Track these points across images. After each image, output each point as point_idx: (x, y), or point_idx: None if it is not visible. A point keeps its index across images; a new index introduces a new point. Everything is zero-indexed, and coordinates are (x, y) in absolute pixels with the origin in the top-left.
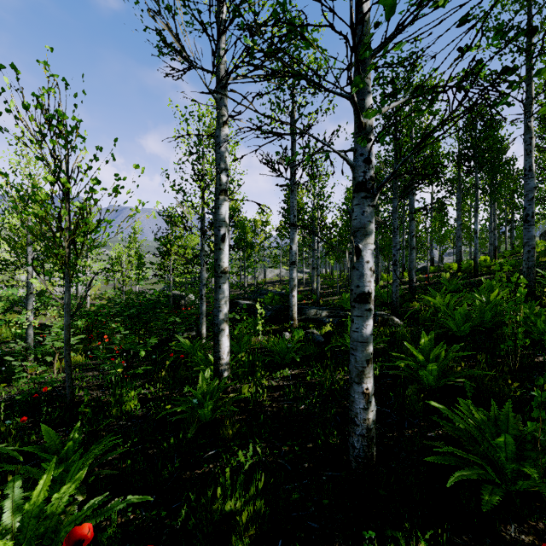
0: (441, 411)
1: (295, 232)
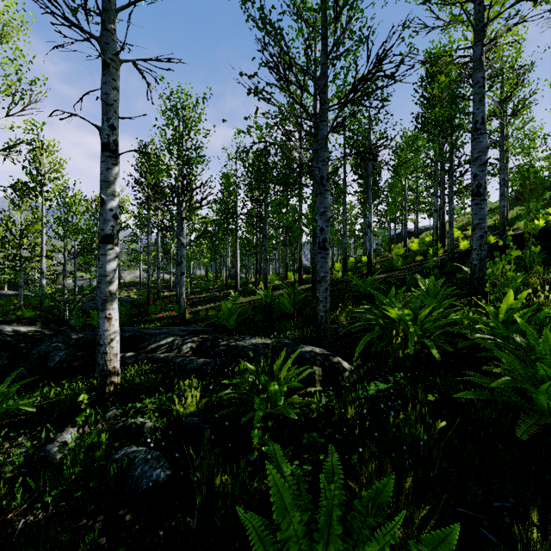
0: None
1: (114, 166)
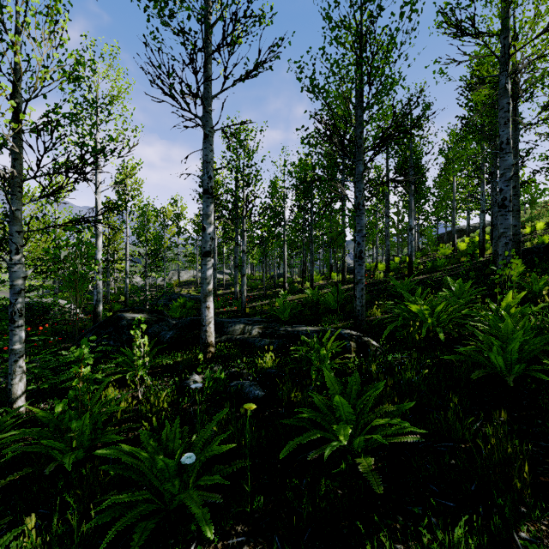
0: None
1: (211, 204)
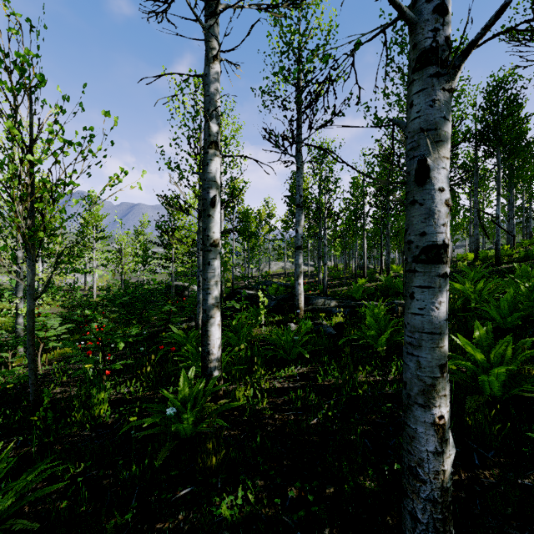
0: (531, 441)
1: (301, 214)
